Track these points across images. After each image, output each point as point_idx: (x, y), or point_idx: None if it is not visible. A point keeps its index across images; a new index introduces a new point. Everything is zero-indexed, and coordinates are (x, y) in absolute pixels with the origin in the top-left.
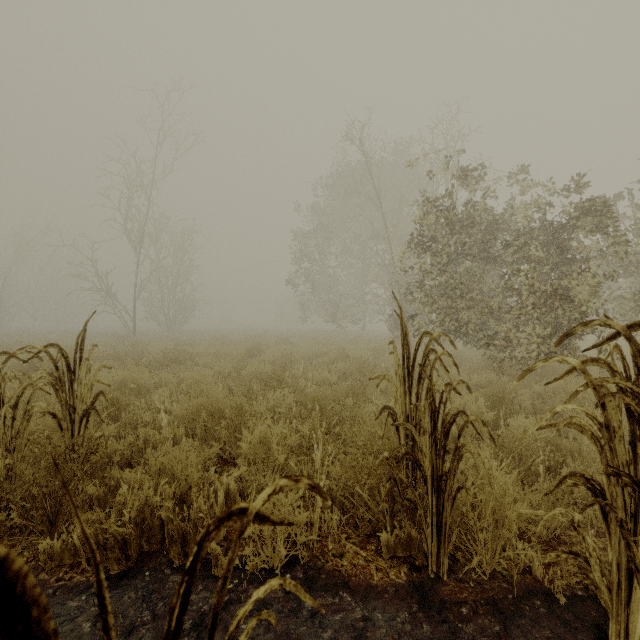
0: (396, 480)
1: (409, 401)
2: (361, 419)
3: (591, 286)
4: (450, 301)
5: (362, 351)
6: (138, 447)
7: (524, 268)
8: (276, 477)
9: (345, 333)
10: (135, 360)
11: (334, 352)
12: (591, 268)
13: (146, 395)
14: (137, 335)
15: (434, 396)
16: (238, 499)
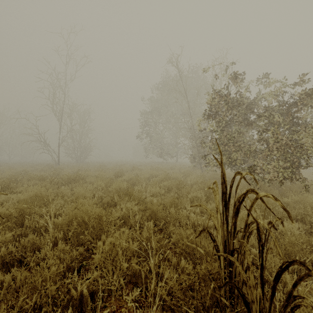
0: (218, 300)
1: (226, 229)
2: (180, 221)
3: (312, 138)
4: (226, 147)
5: (177, 174)
6: (29, 247)
7: (272, 128)
8: (120, 279)
9: (167, 163)
10: (50, 180)
11: (162, 175)
12: (312, 128)
13: (49, 204)
14: (60, 164)
15: (261, 237)
16: (89, 302)
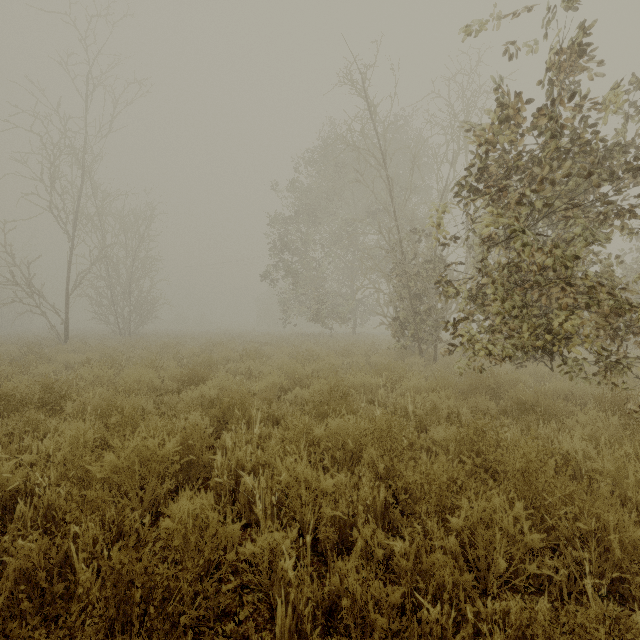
0: None
1: None
2: None
3: None
4: (536, 294)
5: (367, 377)
6: None
7: None
8: None
9: (333, 338)
10: None
11: (322, 384)
12: None
13: None
14: (68, 342)
15: None
16: None
